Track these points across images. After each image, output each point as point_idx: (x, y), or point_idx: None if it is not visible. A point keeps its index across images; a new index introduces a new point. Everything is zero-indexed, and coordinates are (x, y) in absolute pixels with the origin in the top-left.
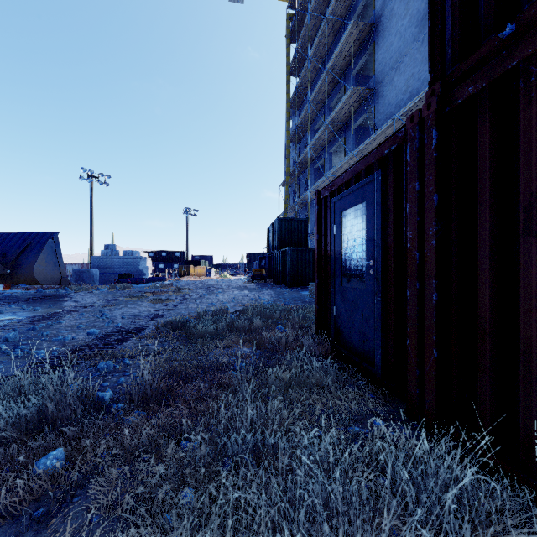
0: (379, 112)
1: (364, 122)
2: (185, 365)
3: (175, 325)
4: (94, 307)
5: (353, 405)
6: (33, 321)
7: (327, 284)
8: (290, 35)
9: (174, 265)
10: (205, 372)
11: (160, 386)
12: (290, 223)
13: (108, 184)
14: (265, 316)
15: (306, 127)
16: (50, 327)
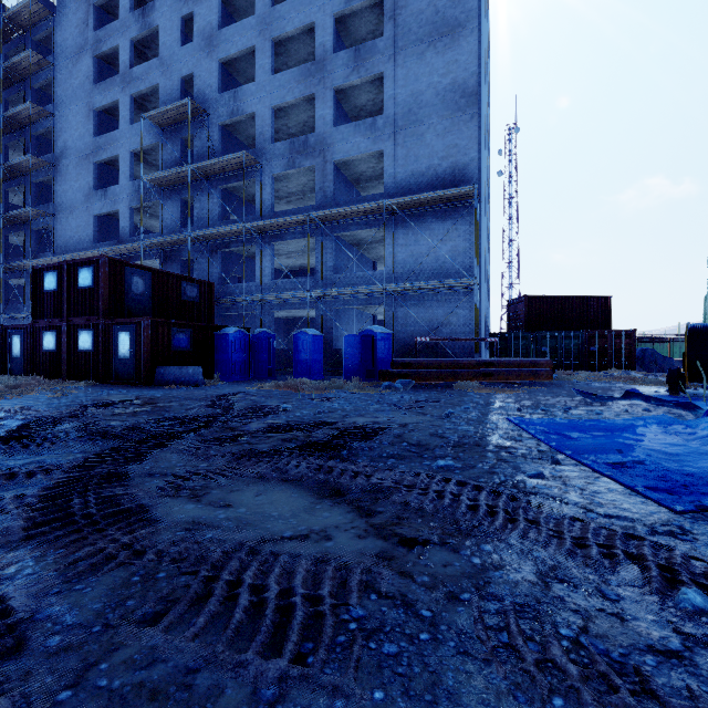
0: (58, 233)
1: (47, 227)
2: None
3: None
4: None
5: None
6: None
7: (7, 358)
8: None
9: None
10: None
11: None
12: None
13: None
14: None
15: None
16: None
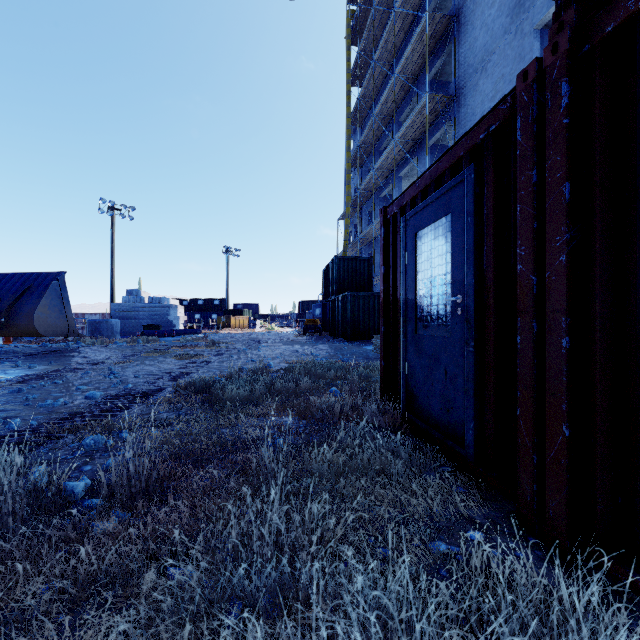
0: (460, 124)
1: (441, 139)
2: (201, 441)
3: (199, 386)
4: (105, 364)
5: (435, 505)
6: (23, 381)
7: (396, 332)
8: (351, 36)
9: (212, 315)
10: (227, 451)
11: (153, 474)
12: (351, 263)
13: (132, 217)
14: (316, 376)
15: (370, 147)
16: (42, 389)
